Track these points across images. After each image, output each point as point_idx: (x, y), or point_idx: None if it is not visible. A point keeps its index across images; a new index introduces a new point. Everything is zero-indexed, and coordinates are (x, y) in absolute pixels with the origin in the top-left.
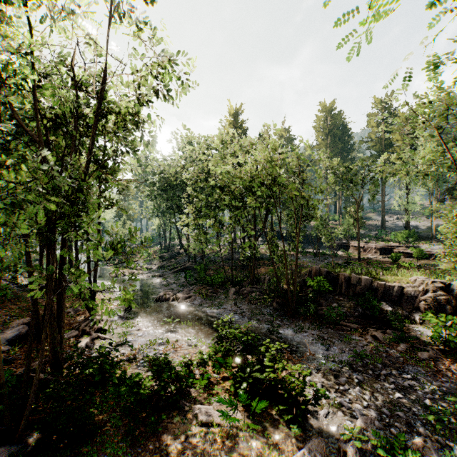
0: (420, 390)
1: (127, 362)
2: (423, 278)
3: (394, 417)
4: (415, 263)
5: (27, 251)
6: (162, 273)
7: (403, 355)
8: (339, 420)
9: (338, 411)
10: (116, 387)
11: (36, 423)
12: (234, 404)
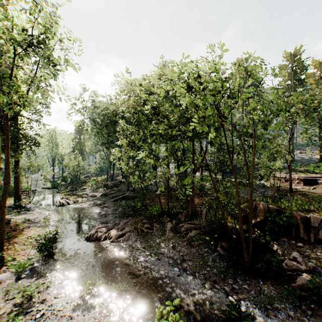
0: None
1: None
2: None
3: None
4: None
5: None
6: (103, 202)
7: None
8: None
9: None
10: None
11: None
12: None
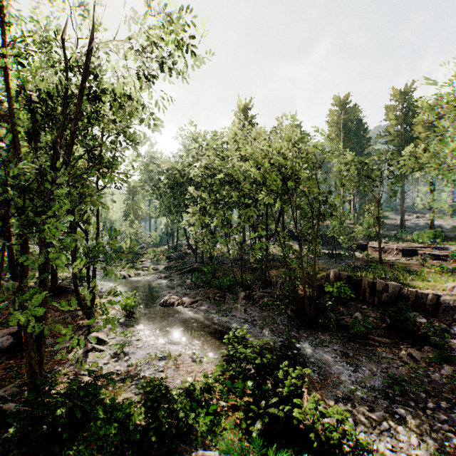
0: None
1: (120, 383)
2: None
3: None
4: (445, 267)
5: (10, 254)
6: (168, 275)
7: (449, 381)
8: None
9: None
10: (102, 421)
11: None
12: (246, 453)
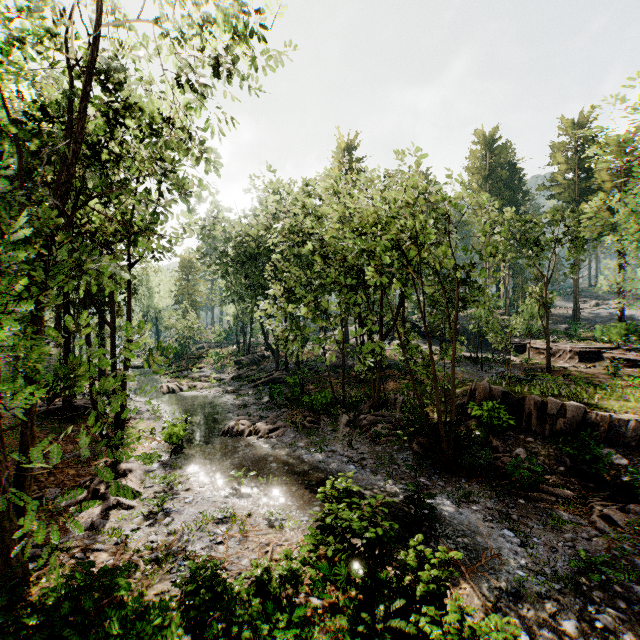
0: None
1: (154, 564)
2: None
3: None
4: None
5: None
6: (237, 388)
7: None
8: None
9: None
10: (116, 637)
11: None
12: None
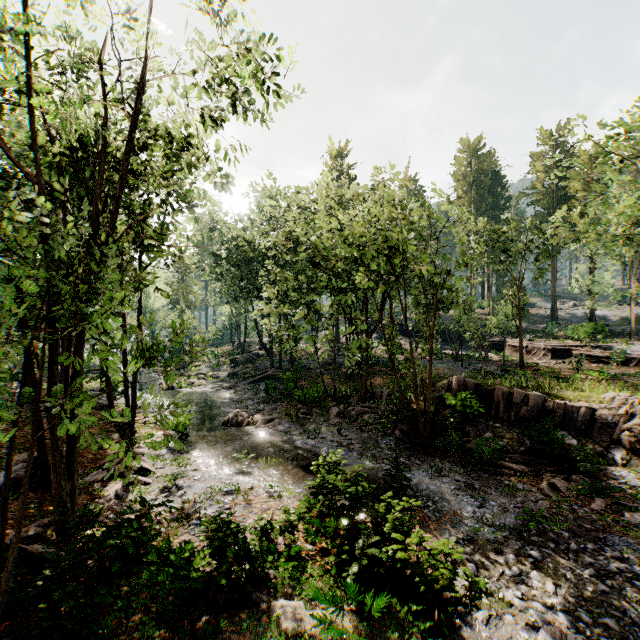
0: (637, 579)
1: (175, 522)
2: (625, 396)
3: (599, 626)
4: (607, 372)
5: None
6: (233, 384)
7: (601, 517)
8: (508, 631)
9: (506, 614)
10: (154, 567)
11: (19, 633)
12: (338, 601)
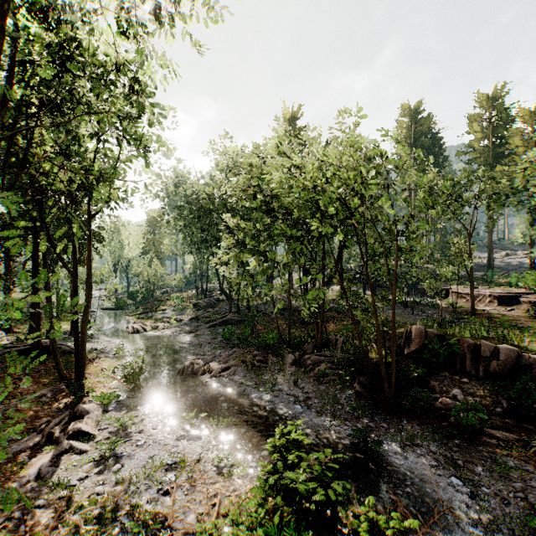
0: None
1: (96, 522)
2: None
3: None
4: None
5: None
6: (194, 328)
7: None
8: None
9: None
10: None
11: None
12: None
